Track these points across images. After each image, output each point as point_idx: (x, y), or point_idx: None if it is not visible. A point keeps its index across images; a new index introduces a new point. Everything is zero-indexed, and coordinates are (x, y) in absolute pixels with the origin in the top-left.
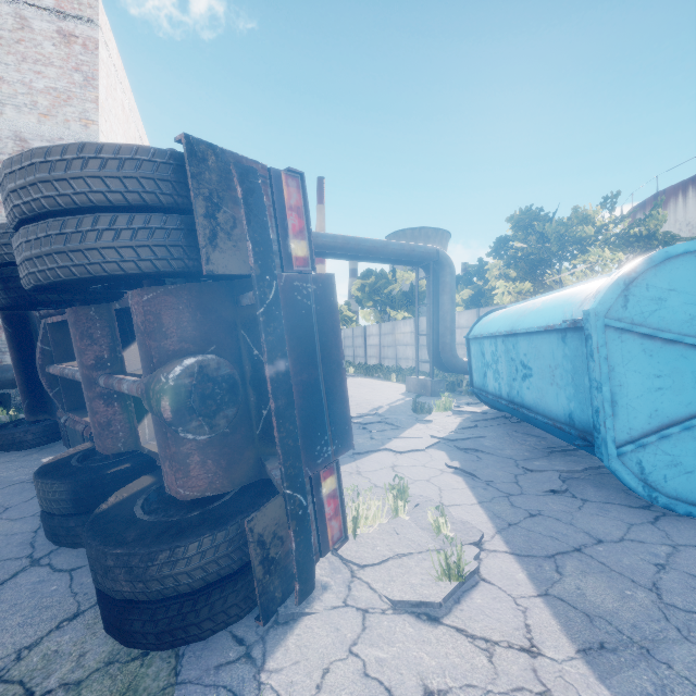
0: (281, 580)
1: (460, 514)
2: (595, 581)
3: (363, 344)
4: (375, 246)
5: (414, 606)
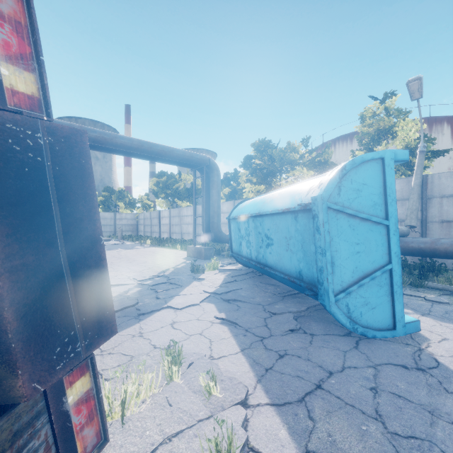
0: None
1: (227, 367)
2: (339, 421)
3: (158, 223)
4: (164, 150)
5: None
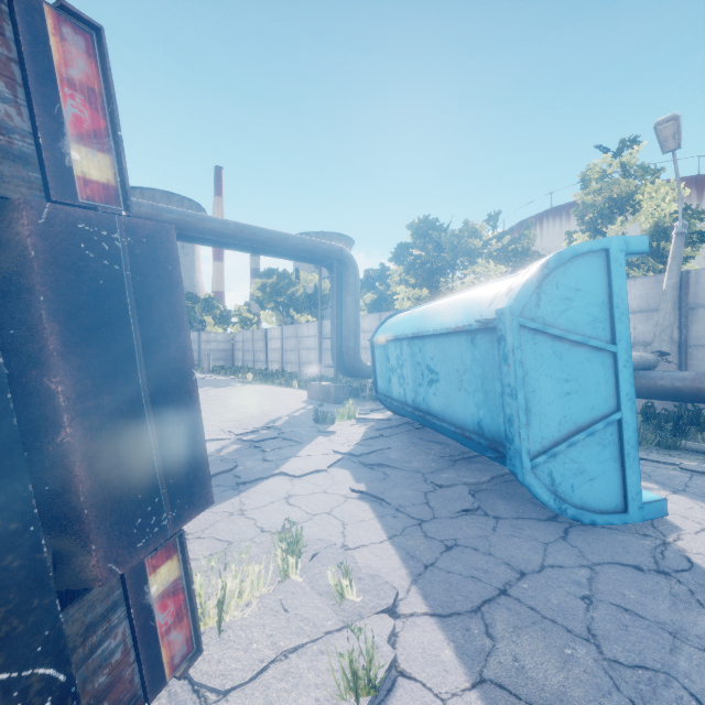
0: None
1: (368, 561)
2: (531, 640)
3: (264, 348)
4: (274, 237)
5: None
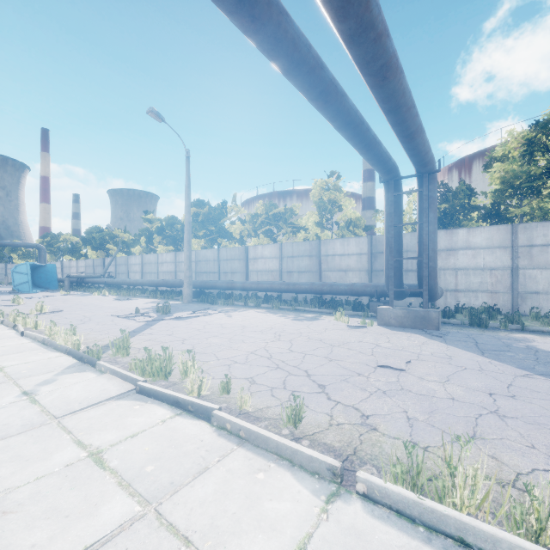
0: None
1: None
2: None
3: None
4: (9, 244)
5: None
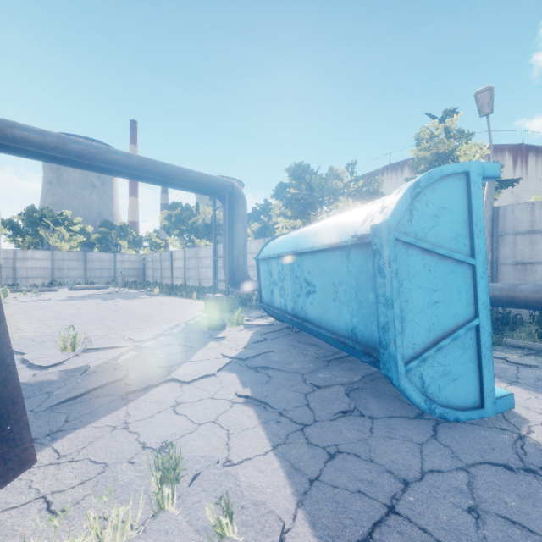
0: None
1: (252, 479)
2: None
3: (170, 266)
4: (174, 171)
5: None
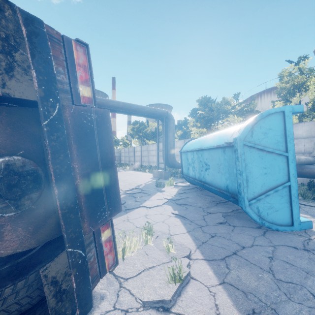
0: (71, 302)
1: (179, 239)
2: (245, 270)
3: (133, 155)
4: (138, 108)
5: (155, 303)
